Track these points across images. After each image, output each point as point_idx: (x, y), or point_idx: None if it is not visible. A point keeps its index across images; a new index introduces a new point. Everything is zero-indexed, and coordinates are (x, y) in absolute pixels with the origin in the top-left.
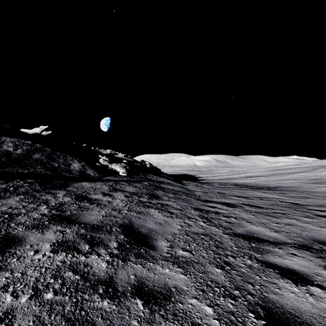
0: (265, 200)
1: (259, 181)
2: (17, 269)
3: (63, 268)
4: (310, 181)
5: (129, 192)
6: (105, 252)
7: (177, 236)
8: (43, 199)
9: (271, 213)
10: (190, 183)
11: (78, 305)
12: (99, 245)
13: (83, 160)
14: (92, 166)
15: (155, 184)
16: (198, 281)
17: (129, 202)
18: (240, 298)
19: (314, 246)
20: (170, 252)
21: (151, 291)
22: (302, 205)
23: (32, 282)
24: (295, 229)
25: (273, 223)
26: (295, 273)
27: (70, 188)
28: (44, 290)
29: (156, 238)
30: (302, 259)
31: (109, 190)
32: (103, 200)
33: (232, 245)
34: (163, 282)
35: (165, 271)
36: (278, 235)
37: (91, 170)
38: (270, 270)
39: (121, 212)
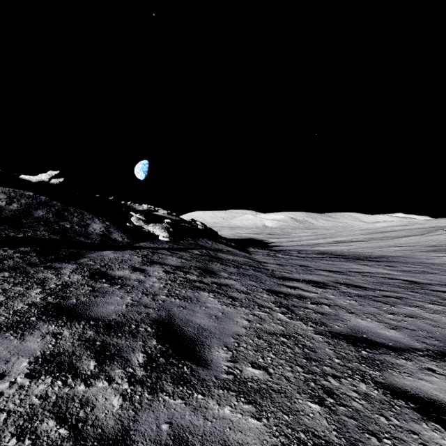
0: (368, 277)
1: (353, 248)
2: None
3: (41, 412)
4: (426, 248)
5: (171, 265)
6: (121, 374)
7: (243, 340)
8: (38, 278)
9: (380, 296)
10: (259, 251)
11: None
12: (113, 359)
13: (107, 219)
14: (120, 227)
15: (210, 253)
16: (282, 432)
17: (170, 281)
18: None
19: None
20: (232, 371)
21: None
22: (422, 284)
23: None
24: (422, 324)
25: (387, 314)
26: (443, 409)
27: (83, 260)
28: None
29: (209, 344)
30: None
31: (141, 263)
32: (131, 278)
33: (331, 355)
34: (221, 439)
35: (223, 411)
36: (399, 335)
37: (119, 233)
38: (401, 404)
39: (157, 297)
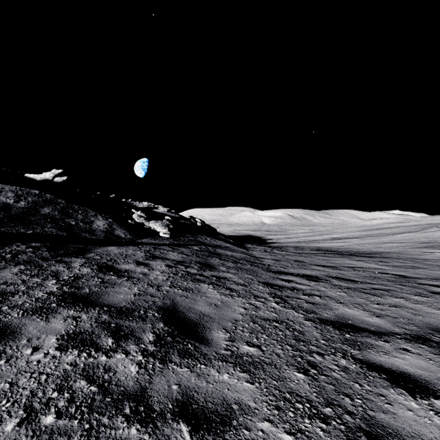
0: (360, 272)
1: (349, 244)
2: (4, 376)
3: (74, 375)
4: (420, 245)
5: (173, 260)
6: (136, 349)
7: (240, 324)
8: (51, 270)
9: (369, 289)
10: (256, 247)
11: (91, 435)
12: (127, 338)
13: (110, 216)
14: (122, 224)
15: (209, 249)
16: (271, 393)
17: (173, 274)
18: (333, 420)
19: (433, 337)
20: (230, 348)
21: (202, 410)
22: (411, 278)
23: (25, 398)
24: (404, 312)
25: (373, 304)
26: (410, 379)
27: (90, 255)
28: (41, 410)
29: (210, 327)
30: (418, 357)
31: (145, 258)
32: (136, 272)
33: (318, 337)
34: (220, 396)
35: (223, 377)
36: (381, 321)
37: (122, 230)
38: (375, 375)
39: (162, 288)
